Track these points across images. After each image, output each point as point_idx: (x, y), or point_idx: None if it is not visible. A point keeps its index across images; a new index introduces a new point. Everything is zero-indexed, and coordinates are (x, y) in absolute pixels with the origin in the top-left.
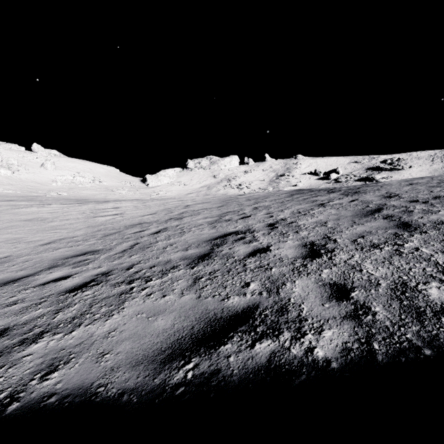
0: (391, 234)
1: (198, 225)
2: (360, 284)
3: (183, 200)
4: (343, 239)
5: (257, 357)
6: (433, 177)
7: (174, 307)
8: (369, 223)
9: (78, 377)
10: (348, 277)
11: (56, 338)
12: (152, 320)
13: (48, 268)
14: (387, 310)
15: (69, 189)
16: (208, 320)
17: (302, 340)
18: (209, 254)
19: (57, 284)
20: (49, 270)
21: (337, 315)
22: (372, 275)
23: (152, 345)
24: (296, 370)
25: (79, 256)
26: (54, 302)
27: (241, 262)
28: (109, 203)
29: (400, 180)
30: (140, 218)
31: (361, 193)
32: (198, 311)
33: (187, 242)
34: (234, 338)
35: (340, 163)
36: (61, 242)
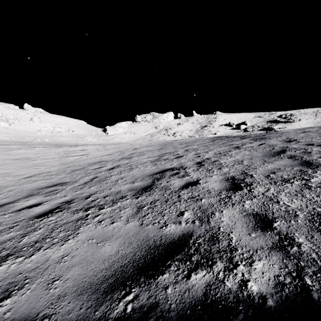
0: (297, 171)
1: (143, 163)
2: (280, 215)
3: (132, 144)
4: (258, 175)
5: (193, 290)
6: (320, 126)
7: (120, 234)
8: (277, 161)
9: (27, 306)
10: (268, 208)
11: (17, 262)
12: (100, 246)
13: (25, 197)
14: (310, 241)
15: (50, 137)
16: (148, 247)
17: (235, 271)
18: (151, 186)
19: (30, 210)
20: (26, 199)
21: (264, 245)
22: (288, 206)
23: (98, 272)
24: (233, 308)
25: (51, 187)
26: (24, 226)
27: (176, 193)
28: (78, 147)
29: (295, 129)
30: (100, 158)
31: (267, 138)
32: (140, 237)
33: (134, 176)
34: (172, 267)
35: (248, 117)
36: (39, 176)
